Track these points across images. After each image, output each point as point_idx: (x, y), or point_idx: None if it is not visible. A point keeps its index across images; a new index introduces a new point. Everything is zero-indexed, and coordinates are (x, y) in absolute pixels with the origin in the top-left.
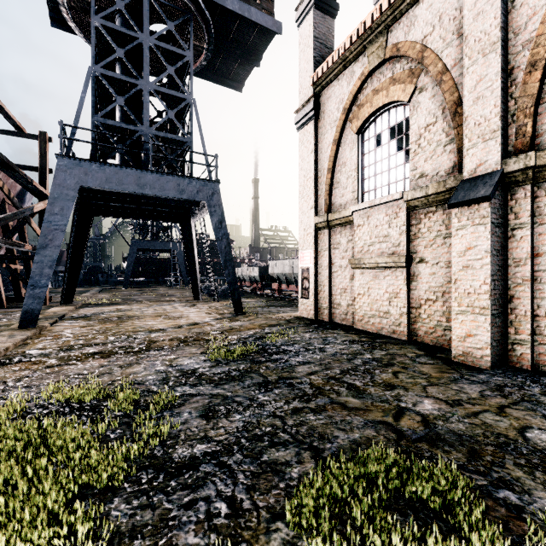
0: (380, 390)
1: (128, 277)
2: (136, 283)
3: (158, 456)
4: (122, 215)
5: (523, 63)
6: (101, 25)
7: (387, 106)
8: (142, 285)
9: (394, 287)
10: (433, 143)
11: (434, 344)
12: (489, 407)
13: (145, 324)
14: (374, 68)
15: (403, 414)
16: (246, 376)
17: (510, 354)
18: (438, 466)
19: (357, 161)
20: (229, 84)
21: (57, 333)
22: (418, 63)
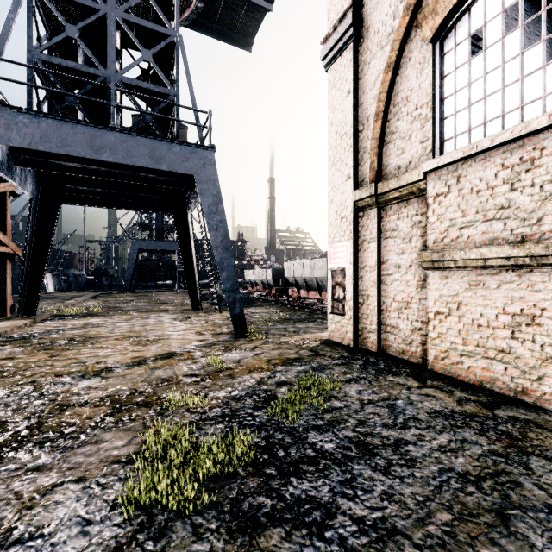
0: None
1: (128, 281)
2: (143, 287)
3: None
4: (98, 203)
5: None
6: None
7: None
8: (148, 289)
9: (526, 304)
10: None
11: None
12: None
13: (92, 356)
14: None
15: None
16: None
17: None
18: None
19: (432, 88)
20: (235, 40)
21: None
22: None
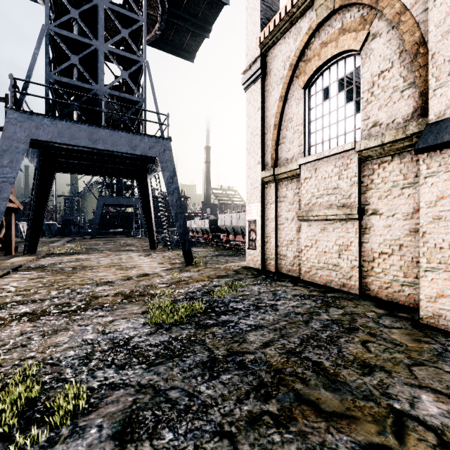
0: (357, 374)
1: (95, 229)
2: (104, 234)
3: None
4: (83, 172)
5: None
6: None
7: (336, 57)
8: (109, 235)
9: (344, 239)
10: (389, 90)
11: (390, 299)
12: None
13: (95, 276)
14: (322, 21)
15: (406, 426)
16: (188, 350)
17: None
18: None
19: (304, 116)
20: (182, 54)
21: (0, 287)
22: (371, 9)
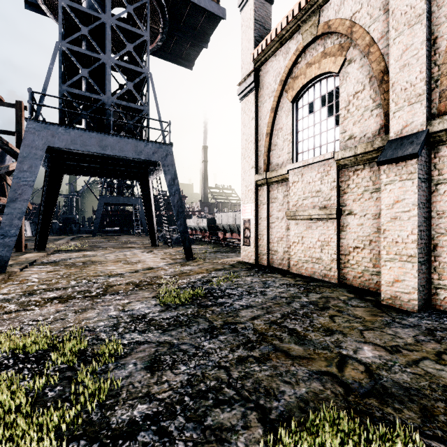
0: (320, 335)
1: (96, 227)
2: (104, 232)
3: (94, 422)
4: (89, 174)
5: (446, 33)
6: (67, 5)
7: (319, 77)
8: (109, 233)
9: (325, 236)
10: (361, 109)
11: (362, 287)
12: (426, 354)
13: (106, 269)
14: (307, 44)
15: (346, 363)
16: (193, 321)
17: (434, 298)
18: (396, 433)
19: (292, 126)
20: (182, 62)
21: (24, 278)
22: (347, 38)
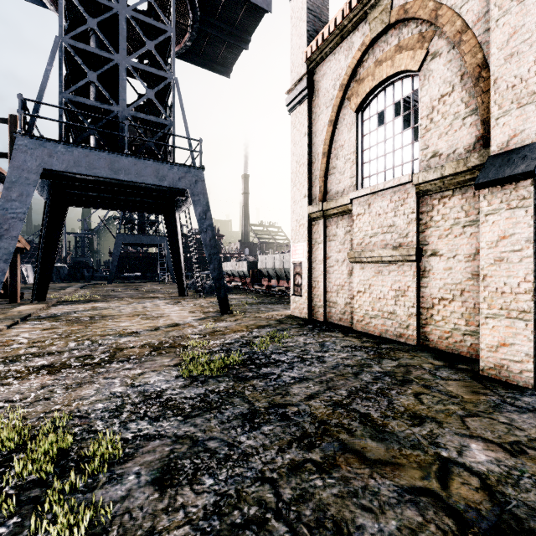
0: (406, 425)
1: (113, 272)
2: (123, 278)
3: None
4: (100, 206)
5: None
6: None
7: (392, 78)
8: (129, 280)
9: (401, 283)
10: (449, 116)
11: (450, 351)
12: None
13: (118, 326)
14: (376, 36)
15: (451, 472)
16: (226, 402)
17: None
18: None
19: (357, 143)
20: (217, 68)
21: (10, 339)
22: (430, 25)
